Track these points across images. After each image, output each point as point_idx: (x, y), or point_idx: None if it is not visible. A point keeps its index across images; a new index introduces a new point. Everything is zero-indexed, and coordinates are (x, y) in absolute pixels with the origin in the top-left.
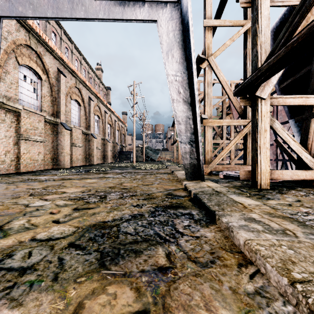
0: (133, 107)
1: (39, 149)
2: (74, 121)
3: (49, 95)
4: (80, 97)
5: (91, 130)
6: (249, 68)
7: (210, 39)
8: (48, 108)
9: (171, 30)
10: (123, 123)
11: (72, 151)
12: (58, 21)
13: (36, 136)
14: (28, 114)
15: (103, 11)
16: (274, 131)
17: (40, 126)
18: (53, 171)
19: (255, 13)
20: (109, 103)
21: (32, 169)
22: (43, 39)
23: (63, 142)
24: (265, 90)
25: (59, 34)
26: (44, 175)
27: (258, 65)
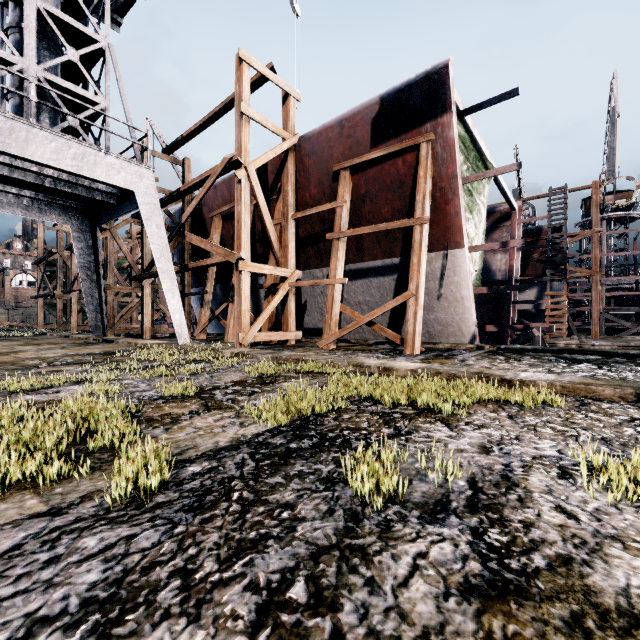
0: None
1: None
2: None
3: None
4: None
5: None
6: None
7: None
8: None
9: (83, 233)
10: None
11: None
12: None
13: None
14: None
15: (21, 210)
16: (157, 304)
17: None
18: None
19: (143, 234)
20: None
21: None
22: None
23: None
24: (148, 282)
25: None
26: None
27: (144, 266)
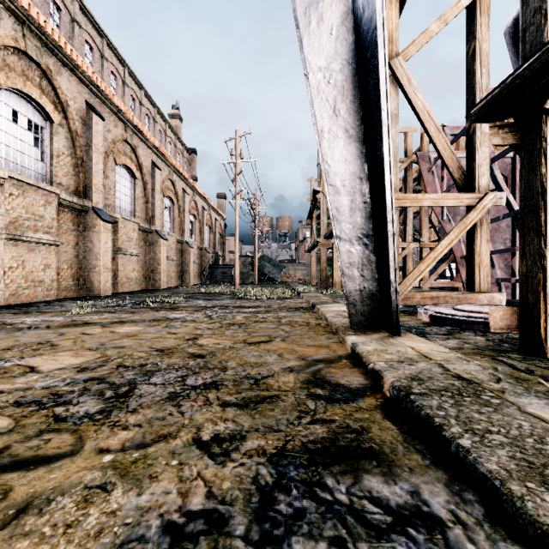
0: (235, 179)
1: (47, 259)
2: (122, 207)
3: (68, 154)
4: (135, 161)
5: (156, 225)
6: (480, 82)
7: (394, 21)
8: (67, 178)
9: None
10: (219, 214)
11: (118, 264)
12: (97, 22)
13: (38, 232)
14: (21, 188)
15: None
16: None
17: (49, 213)
18: (71, 303)
19: None
20: (193, 178)
21: (29, 298)
22: (54, 39)
23: (97, 245)
24: None
25: (99, 46)
26: (41, 313)
27: (547, 32)
